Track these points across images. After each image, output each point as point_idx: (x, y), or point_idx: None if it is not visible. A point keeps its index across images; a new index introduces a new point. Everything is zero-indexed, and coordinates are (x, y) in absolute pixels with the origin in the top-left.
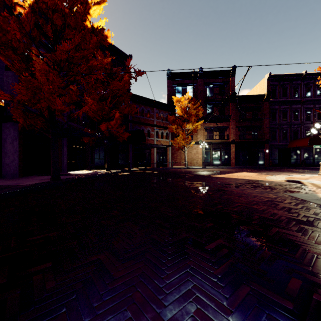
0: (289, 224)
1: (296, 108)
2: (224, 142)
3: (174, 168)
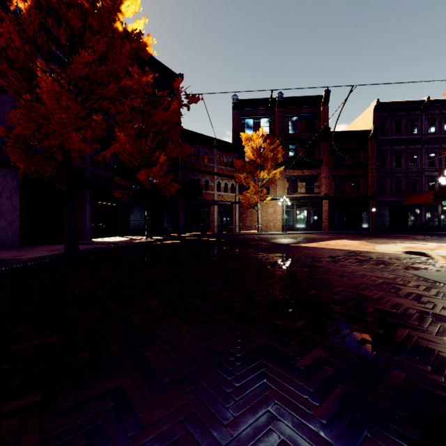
0: (423, 322)
1: (414, 149)
2: (314, 197)
3: (242, 234)
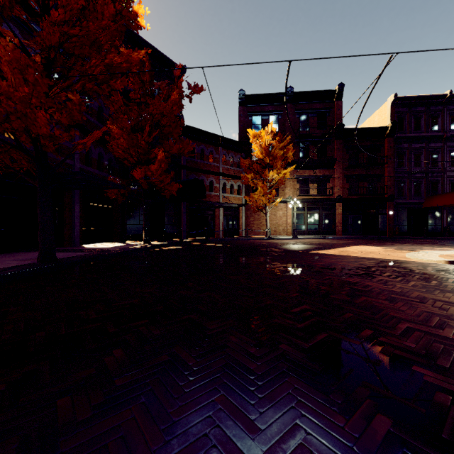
0: None
1: (435, 147)
2: (326, 199)
3: (250, 239)
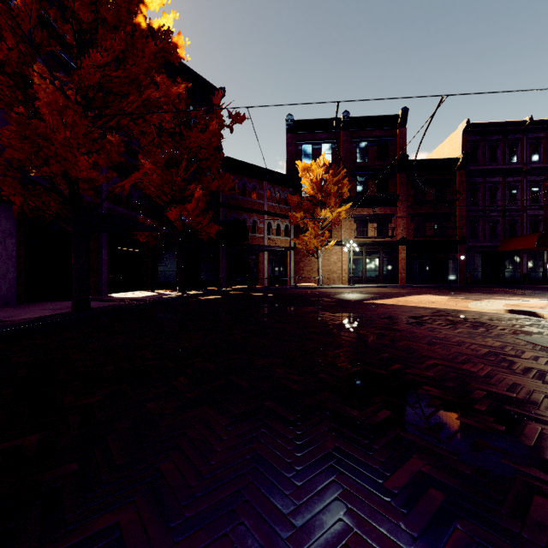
0: None
1: (513, 181)
2: (388, 241)
3: (299, 288)
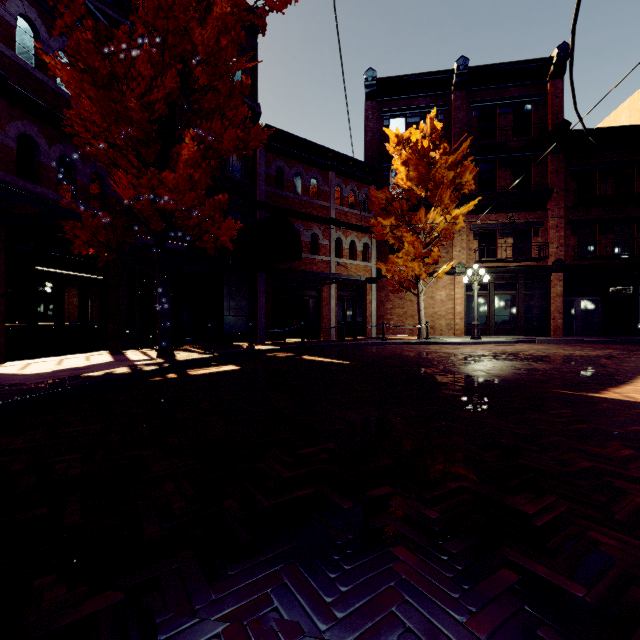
0: None
1: None
2: (533, 267)
3: (389, 344)
